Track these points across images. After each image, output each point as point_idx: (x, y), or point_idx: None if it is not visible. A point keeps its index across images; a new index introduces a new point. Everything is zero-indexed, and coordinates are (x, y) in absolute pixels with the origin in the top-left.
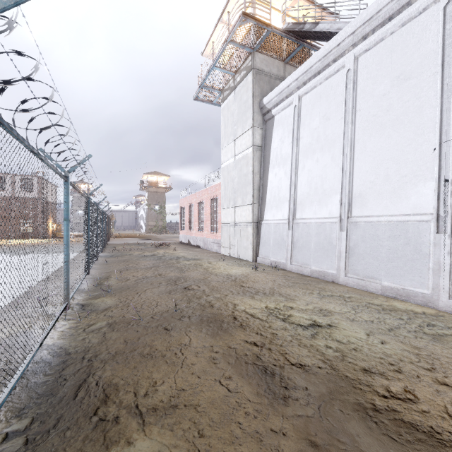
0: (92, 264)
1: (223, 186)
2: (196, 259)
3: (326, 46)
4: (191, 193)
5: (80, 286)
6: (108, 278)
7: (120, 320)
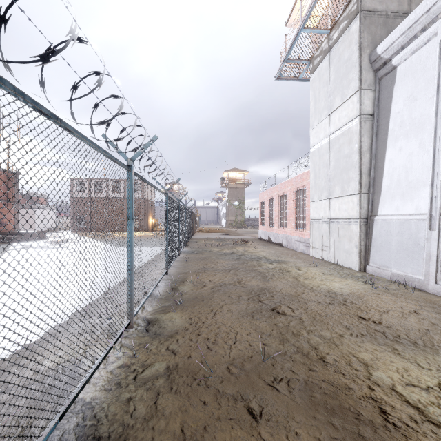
0: (172, 262)
1: (312, 174)
2: (280, 262)
3: None
4: (271, 186)
5: (155, 290)
6: (184, 281)
7: (184, 365)
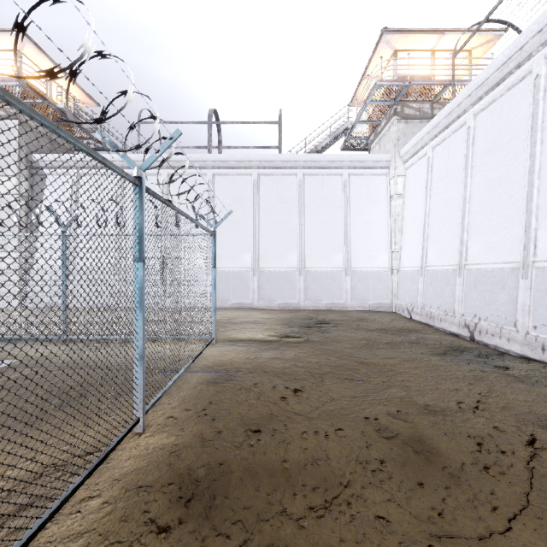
0: None
1: None
2: None
3: (104, 156)
4: None
5: None
6: None
7: None
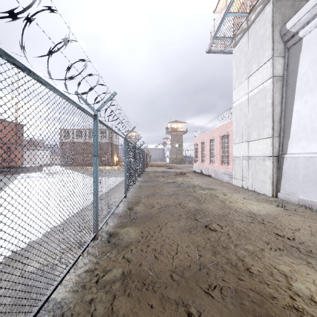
0: (129, 188)
1: (235, 123)
2: (210, 189)
3: None
4: (203, 133)
5: (116, 209)
6: (138, 203)
7: (136, 271)
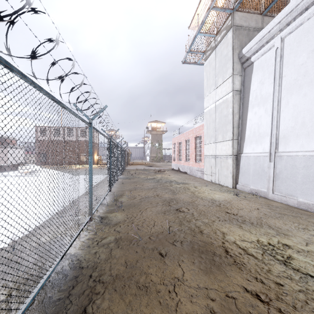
0: (113, 184)
1: (205, 126)
2: (184, 183)
3: None
4: (180, 133)
5: (104, 201)
6: (122, 196)
7: (124, 237)
